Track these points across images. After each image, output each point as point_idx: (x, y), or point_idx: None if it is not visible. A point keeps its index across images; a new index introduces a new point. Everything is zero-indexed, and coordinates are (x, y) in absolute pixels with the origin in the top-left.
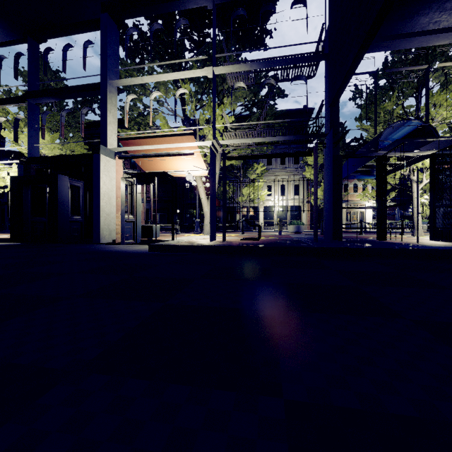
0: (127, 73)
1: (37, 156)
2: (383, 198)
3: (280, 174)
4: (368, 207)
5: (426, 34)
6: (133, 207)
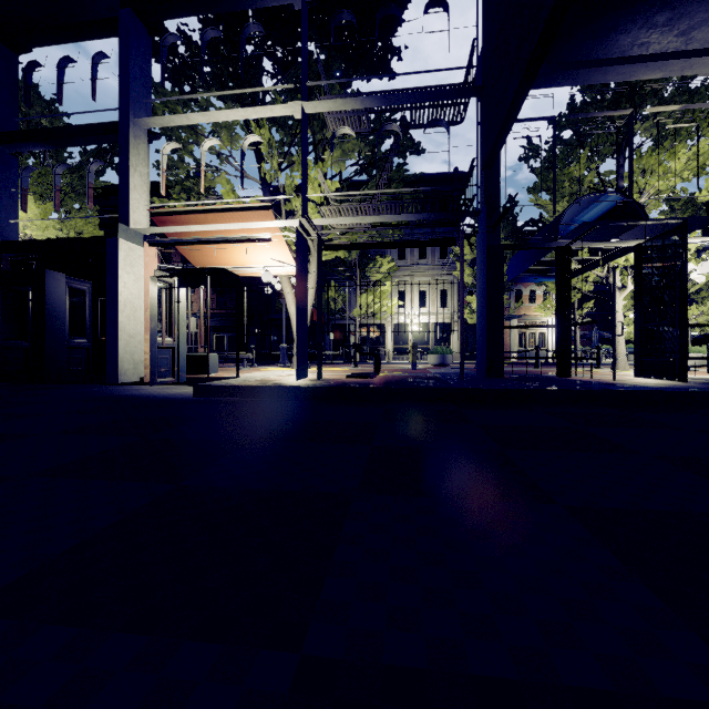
0: (167, 108)
1: (14, 240)
2: (565, 313)
3: (418, 273)
4: (543, 325)
5: (629, 62)
6: (172, 325)
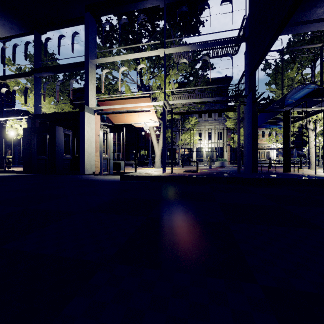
0: (102, 54)
1: (40, 113)
2: (288, 142)
3: (207, 124)
4: (277, 148)
5: (321, 21)
6: (107, 149)
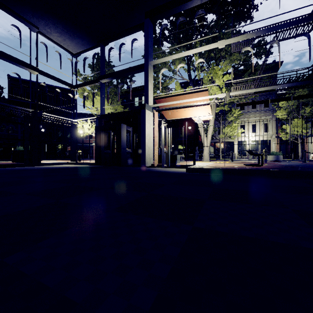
0: (155, 55)
1: (104, 114)
2: None
3: (251, 116)
4: None
5: None
6: (165, 143)
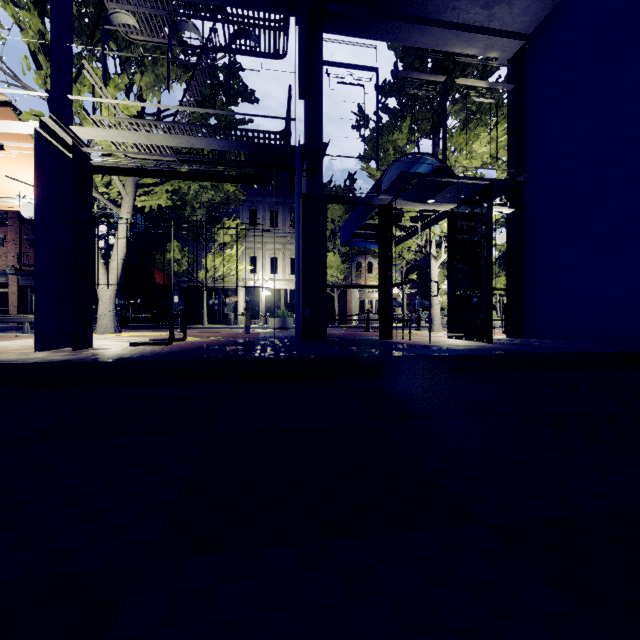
0: None
1: None
2: (387, 273)
3: (269, 240)
4: (367, 286)
5: (443, 26)
6: None
